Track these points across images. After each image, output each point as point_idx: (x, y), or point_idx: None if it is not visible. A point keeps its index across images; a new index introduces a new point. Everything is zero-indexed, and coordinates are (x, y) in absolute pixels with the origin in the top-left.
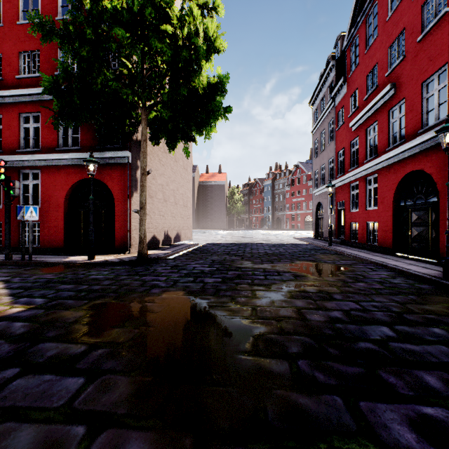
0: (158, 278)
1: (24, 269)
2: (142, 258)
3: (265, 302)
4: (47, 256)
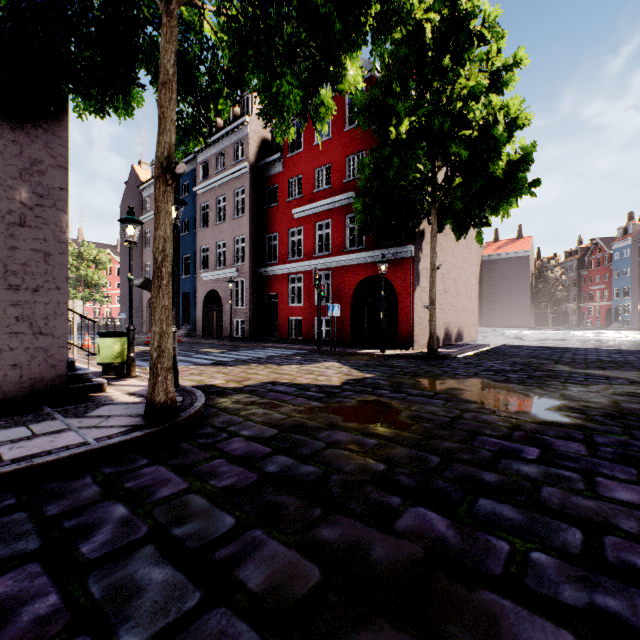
0: (457, 370)
1: (337, 356)
2: (432, 353)
3: (577, 393)
4: (342, 348)
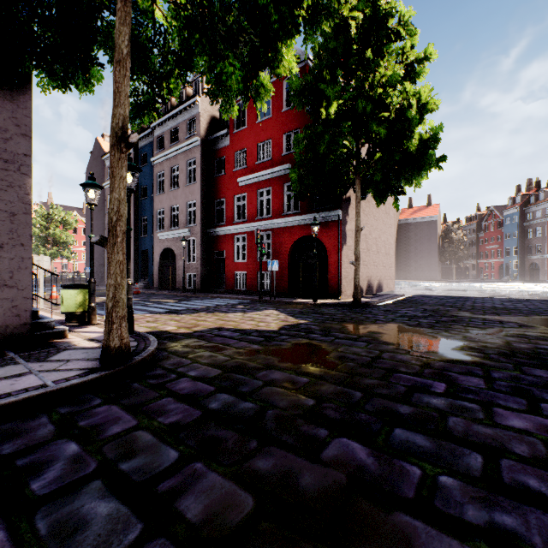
0: (377, 316)
1: (276, 305)
2: (356, 302)
3: (476, 335)
4: (280, 298)
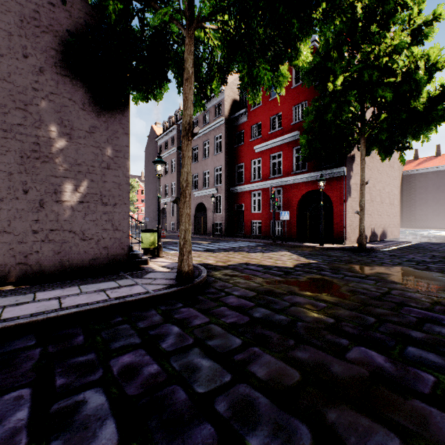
0: (383, 260)
1: (287, 247)
2: (361, 247)
3: None
4: (290, 242)
